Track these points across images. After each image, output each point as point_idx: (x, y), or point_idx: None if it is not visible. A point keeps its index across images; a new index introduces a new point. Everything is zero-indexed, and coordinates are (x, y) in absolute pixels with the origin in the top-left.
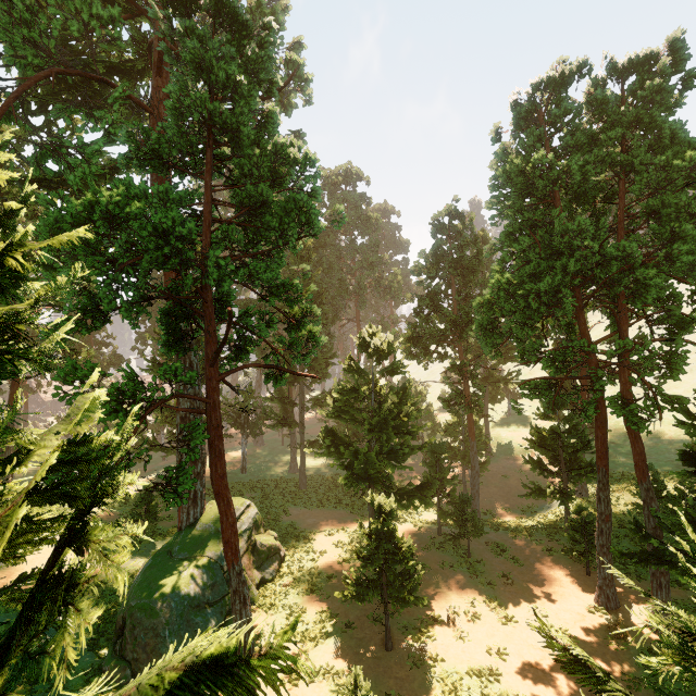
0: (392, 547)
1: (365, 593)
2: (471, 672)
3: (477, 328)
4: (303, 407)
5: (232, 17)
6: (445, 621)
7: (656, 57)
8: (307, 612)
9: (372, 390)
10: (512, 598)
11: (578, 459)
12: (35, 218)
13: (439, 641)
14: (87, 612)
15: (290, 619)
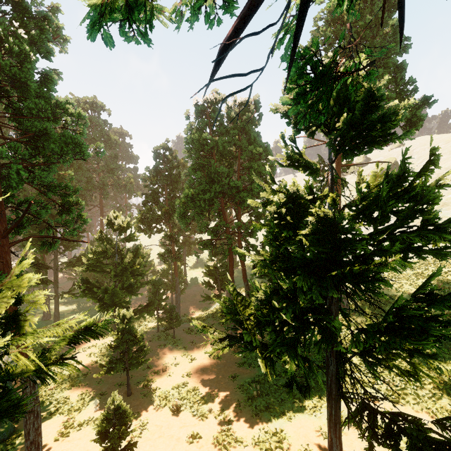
0: (131, 336)
1: (115, 366)
2: (174, 387)
3: (178, 215)
4: (57, 268)
5: (17, 2)
6: (161, 371)
7: (250, 102)
8: (70, 398)
9: (116, 252)
10: (195, 350)
11: (225, 279)
12: None
13: (158, 381)
14: (32, 319)
15: (58, 406)
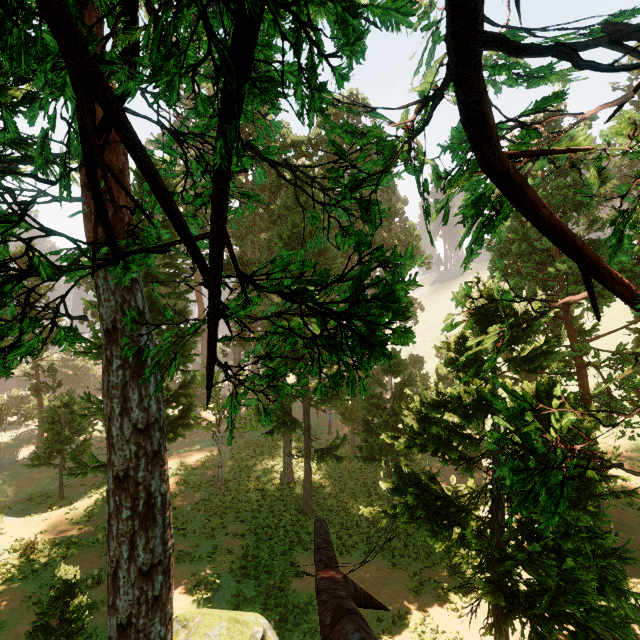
0: None
1: None
2: None
3: None
4: (309, 401)
5: None
6: None
7: None
8: None
9: None
10: None
11: None
12: None
13: None
14: None
15: None
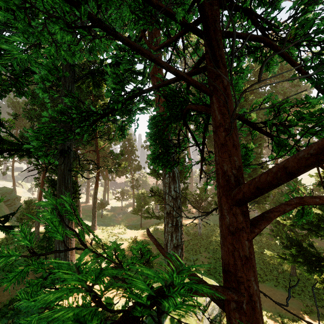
0: None
1: None
2: None
3: None
4: None
5: None
6: None
7: None
8: None
9: None
10: None
11: None
12: (103, 99)
13: None
14: None
15: None
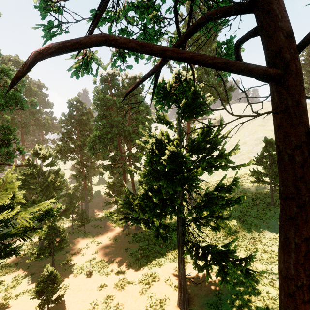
0: (56, 230)
1: (44, 251)
2: (87, 261)
3: (88, 148)
4: None
5: None
6: (76, 254)
7: (137, 77)
8: (6, 281)
9: (40, 174)
10: (100, 238)
11: (120, 190)
12: None
13: (75, 259)
14: (16, 207)
15: None
